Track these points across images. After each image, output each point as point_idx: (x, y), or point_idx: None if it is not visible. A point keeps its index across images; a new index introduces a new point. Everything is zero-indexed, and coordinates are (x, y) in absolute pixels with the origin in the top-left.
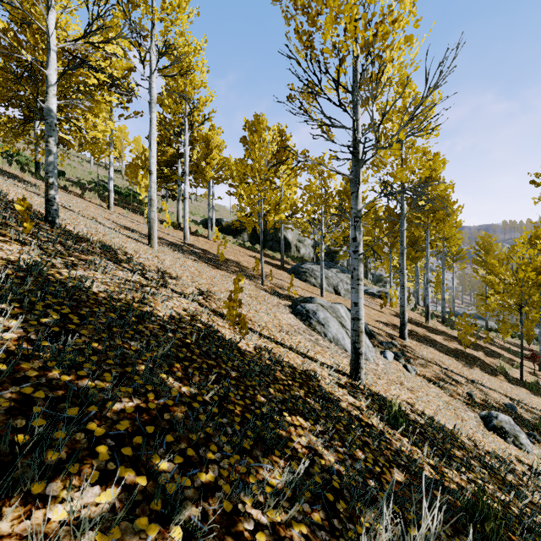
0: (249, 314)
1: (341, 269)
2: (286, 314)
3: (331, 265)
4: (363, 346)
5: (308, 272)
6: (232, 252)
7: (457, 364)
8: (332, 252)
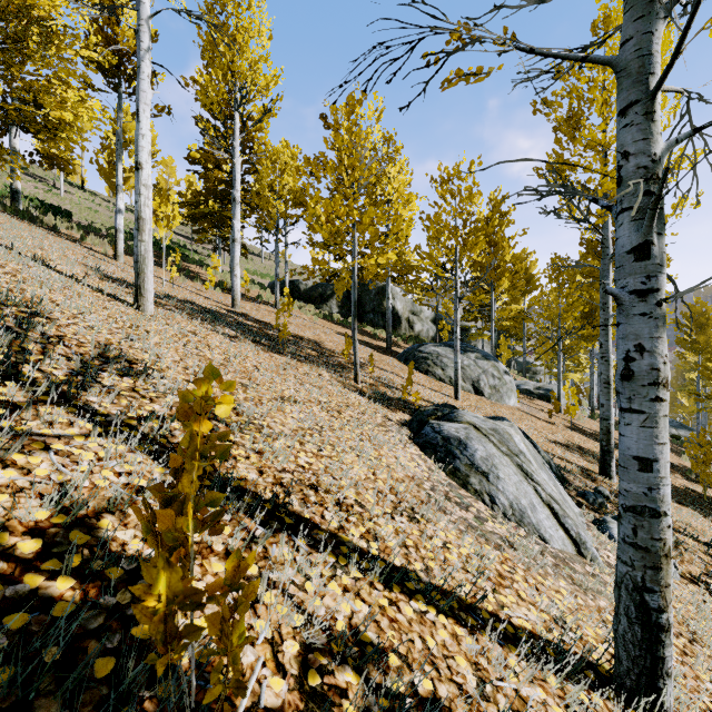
0: (317, 461)
1: (482, 353)
2: (403, 445)
3: (467, 346)
4: (668, 599)
5: (430, 358)
6: (311, 327)
7: (711, 526)
8: (460, 329)
